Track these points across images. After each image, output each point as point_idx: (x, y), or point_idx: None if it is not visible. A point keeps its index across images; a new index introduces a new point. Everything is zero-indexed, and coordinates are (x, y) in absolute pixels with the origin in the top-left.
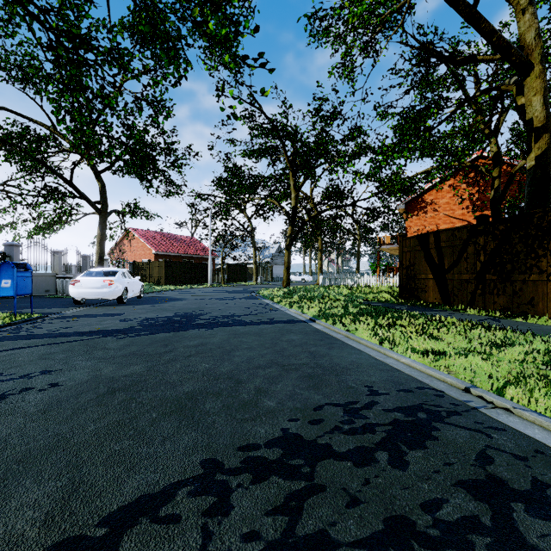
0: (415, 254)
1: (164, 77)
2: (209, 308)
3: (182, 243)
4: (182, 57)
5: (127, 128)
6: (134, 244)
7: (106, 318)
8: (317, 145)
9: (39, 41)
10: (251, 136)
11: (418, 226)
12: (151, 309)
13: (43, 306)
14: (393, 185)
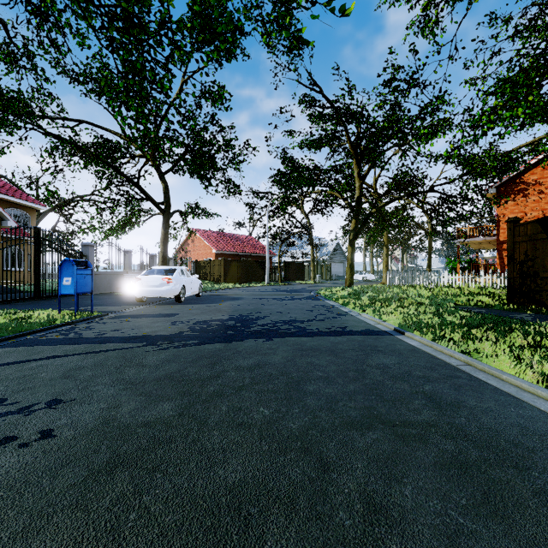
0: (536, 244)
1: (218, 51)
2: (267, 310)
3: (240, 242)
4: (239, 46)
5: (183, 118)
6: (197, 244)
7: (159, 319)
8: (389, 122)
9: (90, 22)
10: (311, 121)
11: (516, 214)
12: (207, 309)
13: (108, 304)
14: (485, 163)
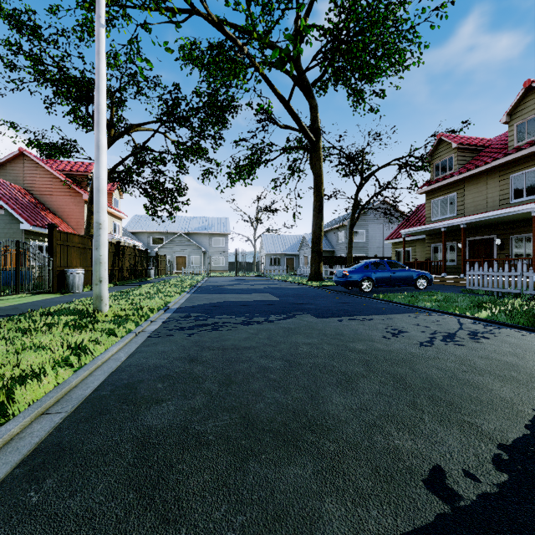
0: None
1: None
2: None
3: None
4: None
5: None
6: None
7: None
8: None
9: None
10: None
11: None
12: None
13: None
14: None
